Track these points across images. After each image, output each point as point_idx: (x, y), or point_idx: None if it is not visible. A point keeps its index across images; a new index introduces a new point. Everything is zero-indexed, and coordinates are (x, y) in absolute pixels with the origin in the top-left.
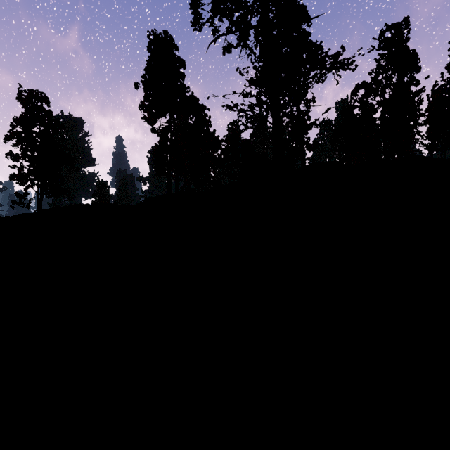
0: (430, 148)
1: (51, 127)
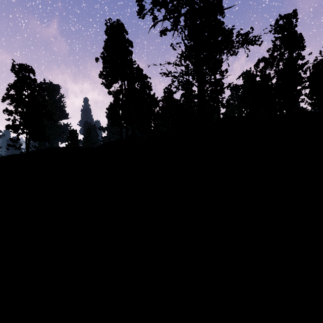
0: (313, 105)
1: (36, 91)
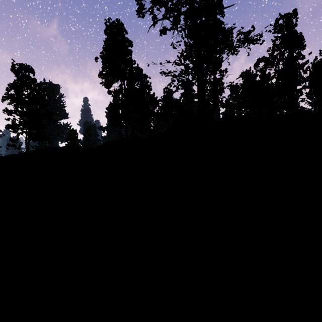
0: (313, 105)
1: (36, 90)
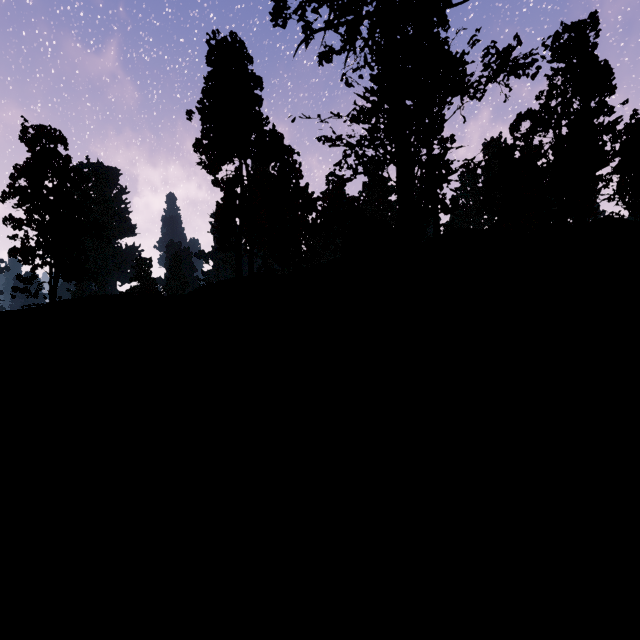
0: (633, 208)
1: (70, 180)
